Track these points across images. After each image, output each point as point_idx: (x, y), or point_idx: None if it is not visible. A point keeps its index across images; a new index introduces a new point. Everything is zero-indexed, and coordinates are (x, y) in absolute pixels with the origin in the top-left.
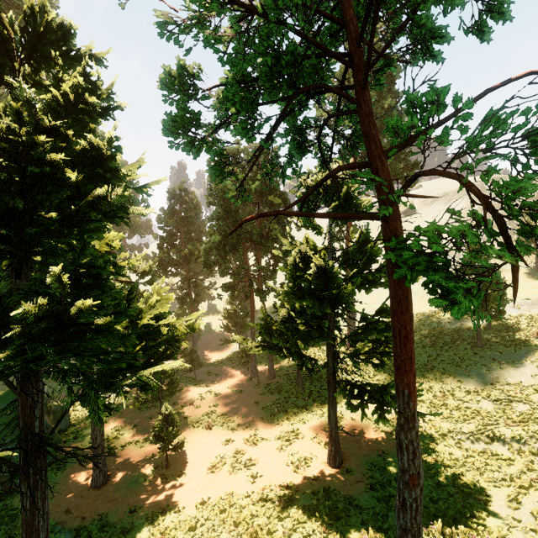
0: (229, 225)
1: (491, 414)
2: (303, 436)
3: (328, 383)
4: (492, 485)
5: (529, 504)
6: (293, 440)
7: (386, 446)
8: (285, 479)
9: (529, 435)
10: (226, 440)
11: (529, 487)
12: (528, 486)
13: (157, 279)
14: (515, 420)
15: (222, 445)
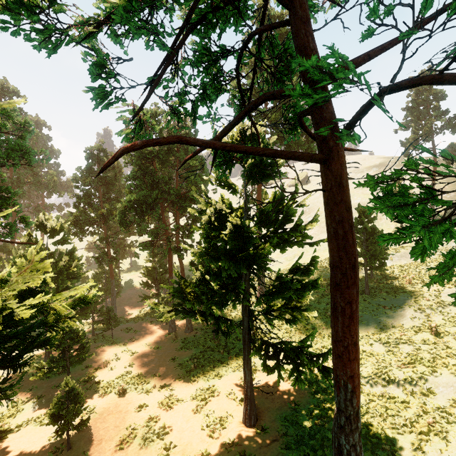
0: (147, 185)
1: (383, 356)
2: (218, 394)
3: (243, 342)
4: (395, 432)
5: (432, 453)
6: (209, 398)
7: (297, 397)
8: (200, 447)
9: (418, 376)
10: (139, 406)
11: (428, 433)
12: (427, 431)
13: (70, 238)
14: (405, 362)
15: (134, 412)
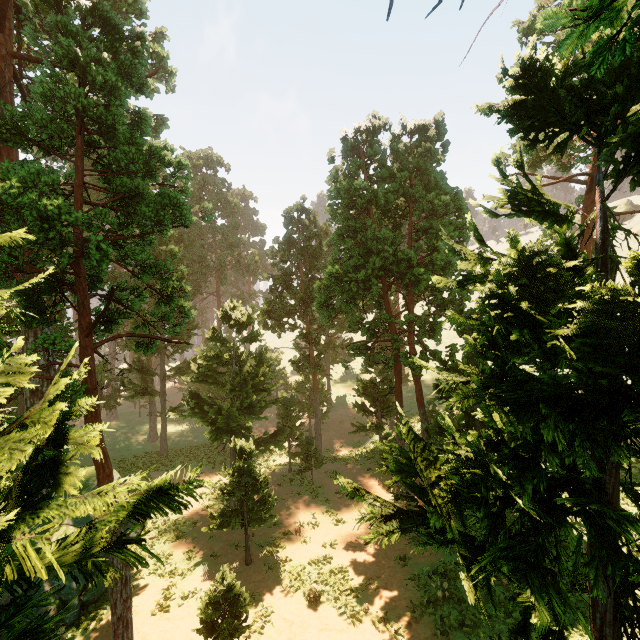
0: (358, 249)
1: None
2: None
3: None
4: None
5: None
6: None
7: None
8: None
9: None
10: None
11: None
12: None
13: (259, 334)
14: None
15: None
